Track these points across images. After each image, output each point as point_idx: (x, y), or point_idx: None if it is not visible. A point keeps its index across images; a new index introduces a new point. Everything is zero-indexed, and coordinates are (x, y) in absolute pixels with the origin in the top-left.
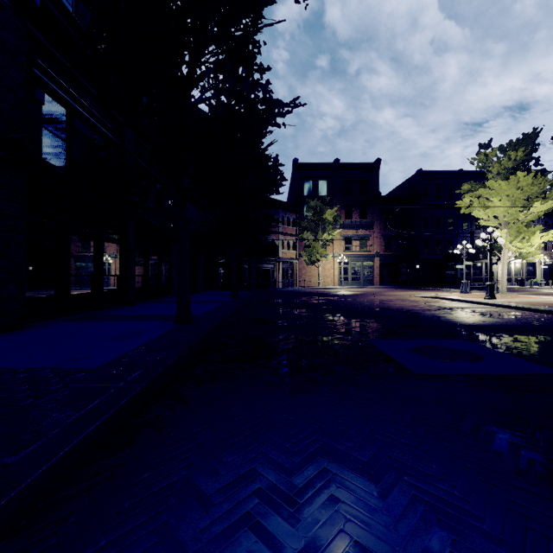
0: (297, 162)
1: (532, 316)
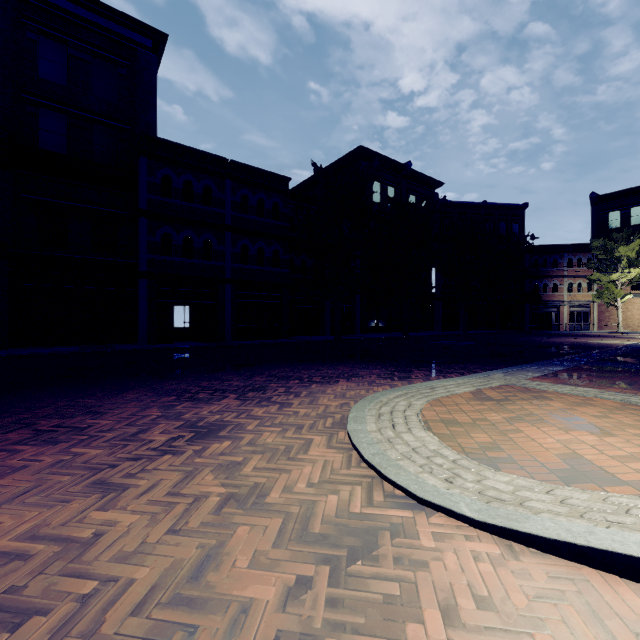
0: (595, 196)
1: (601, 345)
